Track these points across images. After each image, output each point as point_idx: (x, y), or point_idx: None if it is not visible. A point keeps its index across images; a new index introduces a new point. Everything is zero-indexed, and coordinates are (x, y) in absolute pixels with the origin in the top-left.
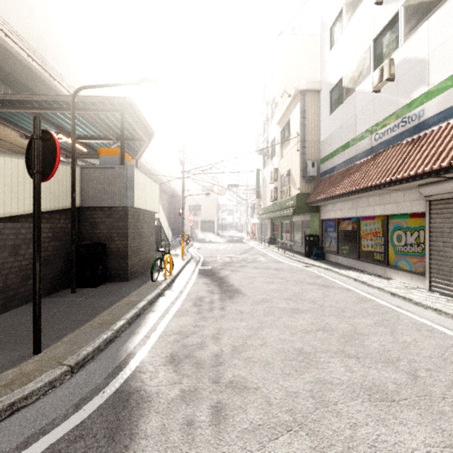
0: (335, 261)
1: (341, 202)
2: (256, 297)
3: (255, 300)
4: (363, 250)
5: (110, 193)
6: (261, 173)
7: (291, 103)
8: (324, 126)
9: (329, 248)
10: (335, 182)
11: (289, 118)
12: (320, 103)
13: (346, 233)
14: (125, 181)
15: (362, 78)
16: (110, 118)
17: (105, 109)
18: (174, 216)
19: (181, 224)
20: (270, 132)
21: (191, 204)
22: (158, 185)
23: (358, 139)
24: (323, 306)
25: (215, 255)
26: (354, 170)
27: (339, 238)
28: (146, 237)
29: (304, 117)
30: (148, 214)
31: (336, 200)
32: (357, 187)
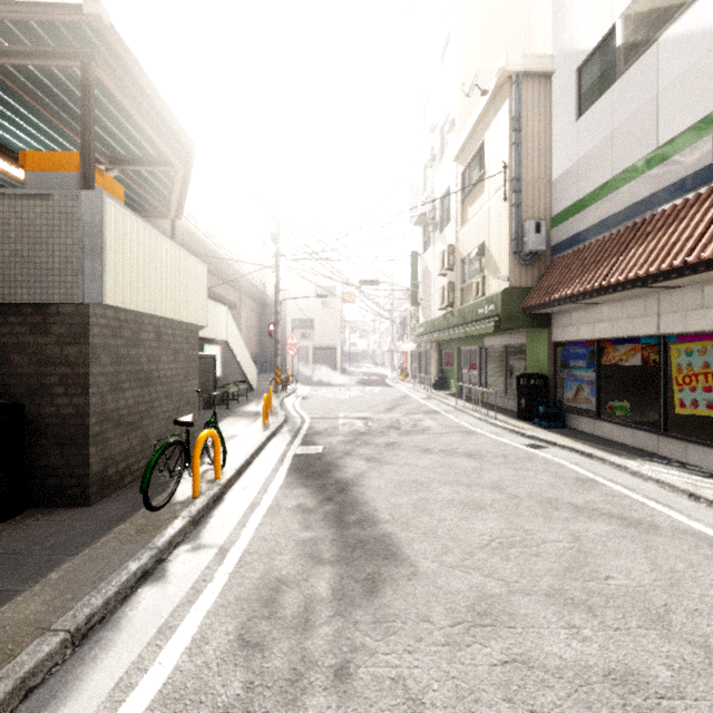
0: (594, 432)
1: (611, 302)
2: (453, 585)
3: (454, 605)
4: (679, 414)
5: (38, 266)
6: (420, 259)
7: (488, 108)
8: (562, 146)
9: (575, 403)
10: (602, 258)
11: (481, 141)
12: (551, 102)
13: (624, 373)
14: (79, 233)
15: (680, 3)
16: (72, 93)
17: (42, 52)
18: (267, 338)
19: (281, 353)
20: (438, 180)
21: (297, 319)
22: (203, 263)
23: (666, 153)
24: (711, 649)
25: (335, 415)
26: (660, 225)
27: (603, 382)
28: (169, 382)
29: (518, 130)
30: (177, 327)
31: (604, 298)
32: (693, 257)
